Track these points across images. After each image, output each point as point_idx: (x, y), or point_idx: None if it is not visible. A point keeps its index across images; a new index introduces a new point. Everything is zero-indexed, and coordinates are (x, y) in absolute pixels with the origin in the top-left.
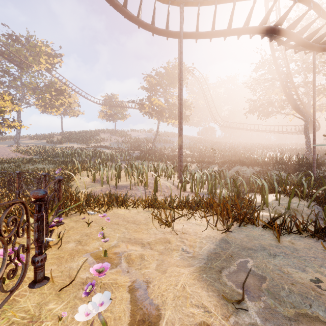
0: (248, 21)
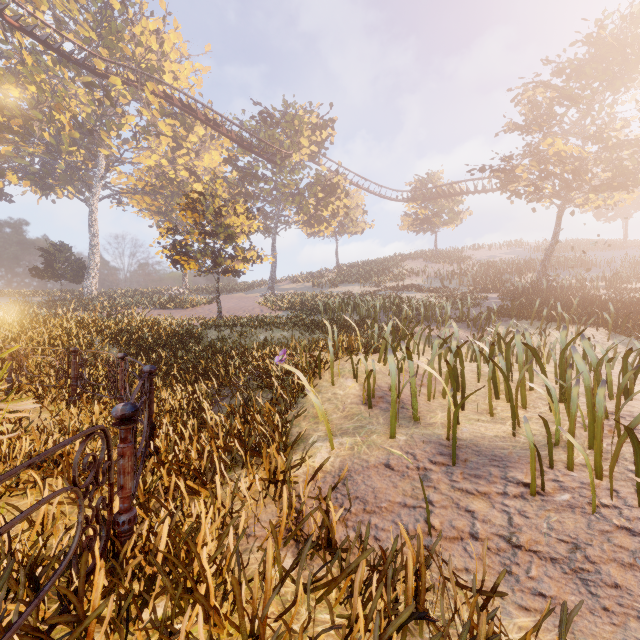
0: None
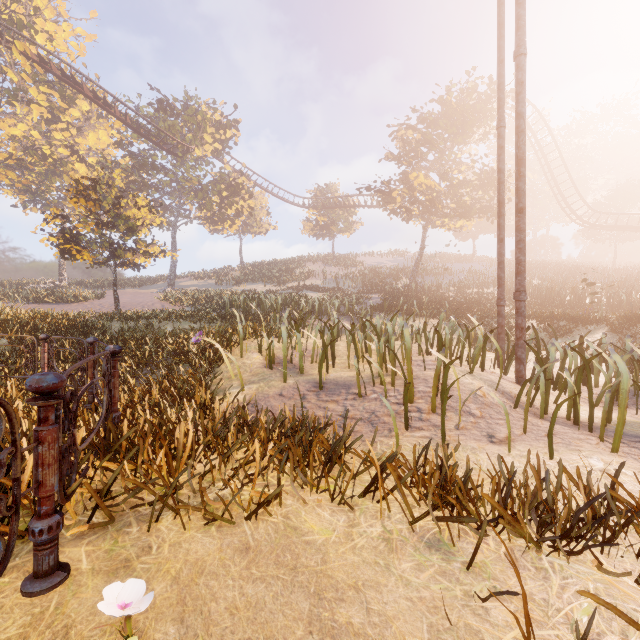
0: None
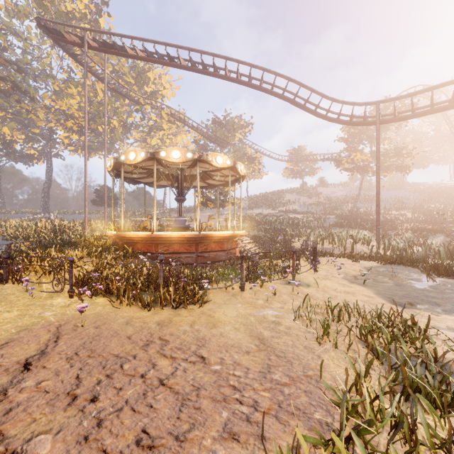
0: (453, 99)
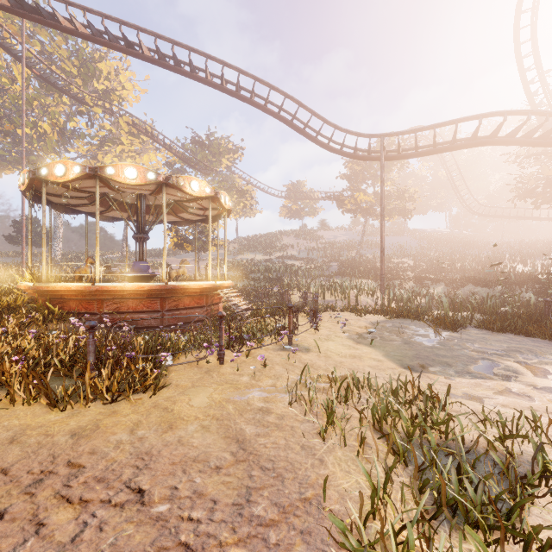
0: (454, 140)
